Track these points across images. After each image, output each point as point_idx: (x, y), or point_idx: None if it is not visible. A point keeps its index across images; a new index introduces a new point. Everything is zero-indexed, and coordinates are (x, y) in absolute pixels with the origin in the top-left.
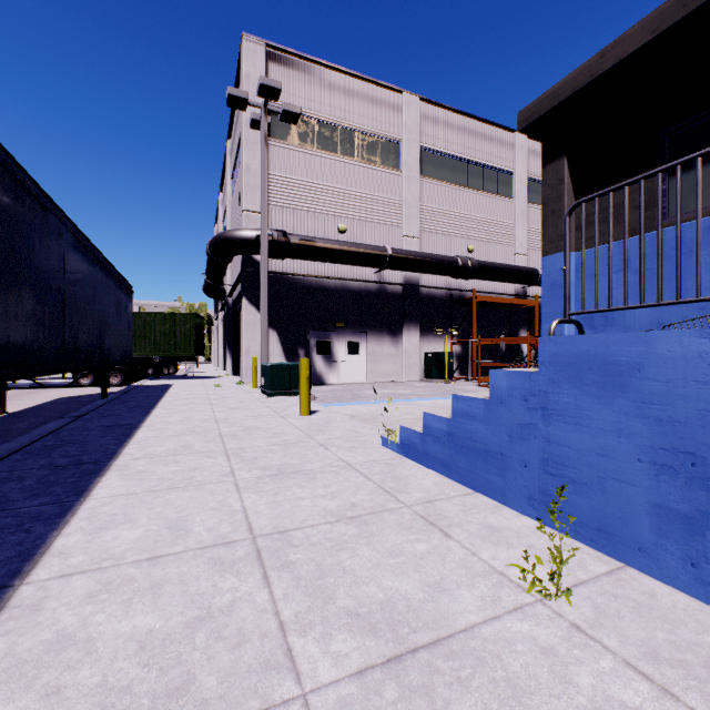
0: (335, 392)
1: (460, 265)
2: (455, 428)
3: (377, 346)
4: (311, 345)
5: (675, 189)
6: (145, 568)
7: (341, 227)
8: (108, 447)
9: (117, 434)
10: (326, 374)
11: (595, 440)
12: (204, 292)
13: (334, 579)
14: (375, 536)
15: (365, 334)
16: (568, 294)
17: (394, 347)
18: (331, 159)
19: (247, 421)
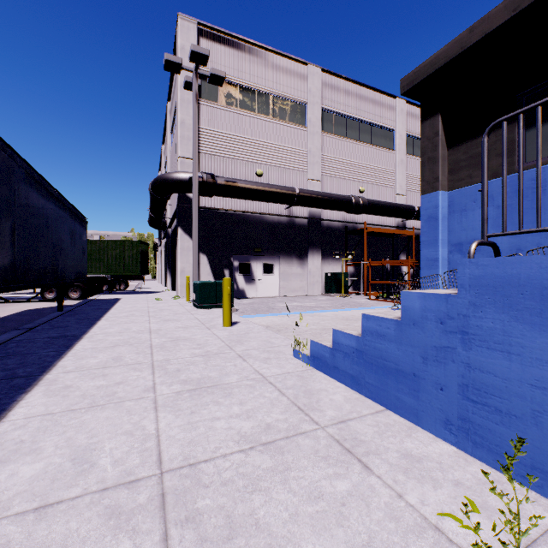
0: (253, 304)
1: (354, 203)
2: (364, 346)
3: (287, 267)
4: (234, 266)
5: (530, 139)
6: (28, 525)
7: (258, 172)
8: (45, 359)
9: (58, 345)
10: (246, 290)
11: (528, 370)
12: (149, 224)
13: (245, 541)
14: (291, 470)
15: (278, 257)
16: (486, 215)
17: (301, 268)
18: (250, 116)
19: (177, 332)
